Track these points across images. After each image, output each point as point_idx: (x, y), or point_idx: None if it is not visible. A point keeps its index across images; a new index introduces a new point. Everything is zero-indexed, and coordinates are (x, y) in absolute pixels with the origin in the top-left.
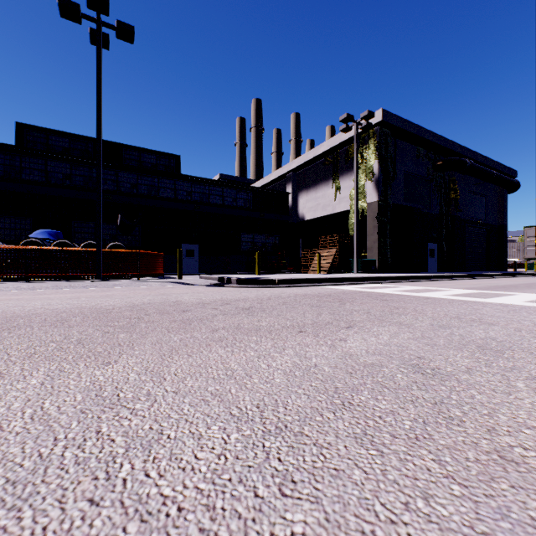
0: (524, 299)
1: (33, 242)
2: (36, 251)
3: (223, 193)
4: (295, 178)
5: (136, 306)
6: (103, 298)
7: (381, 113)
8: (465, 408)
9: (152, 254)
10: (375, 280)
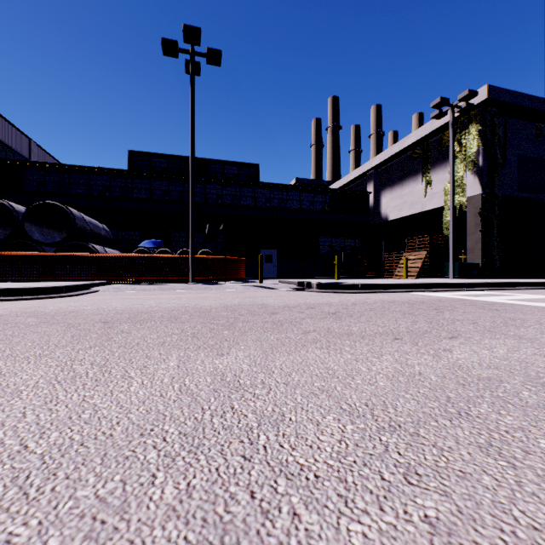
0: None
1: (142, 250)
2: (145, 258)
3: (300, 197)
4: (377, 176)
5: (229, 307)
6: (200, 299)
7: (485, 90)
8: None
9: (235, 259)
10: (478, 287)
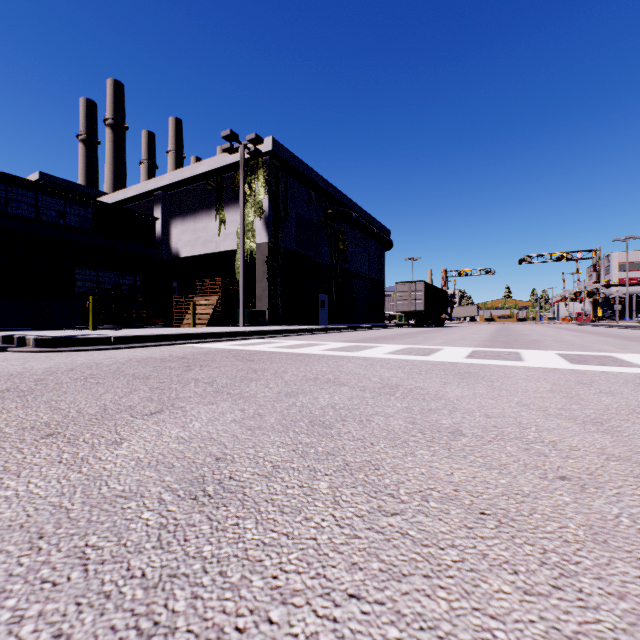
0: (385, 351)
1: None
2: None
3: (37, 200)
4: (166, 200)
5: None
6: None
7: (271, 142)
8: (206, 579)
9: None
10: (259, 335)
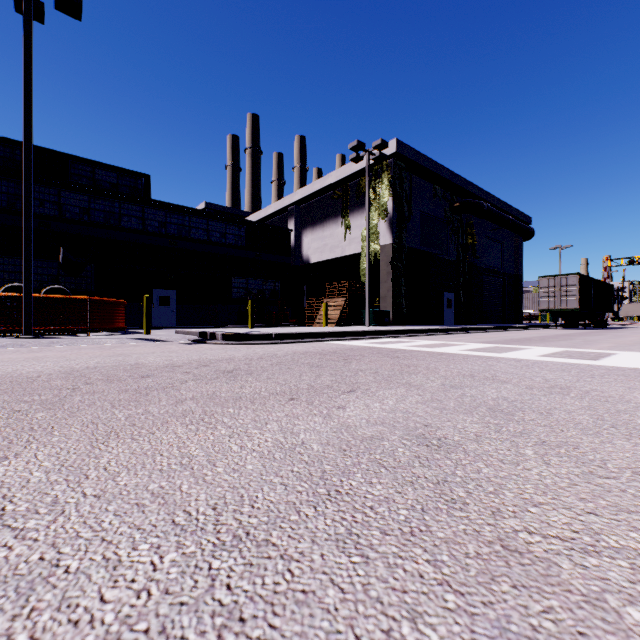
0: (537, 353)
1: None
2: None
3: (208, 226)
4: (298, 213)
5: (74, 371)
6: (28, 362)
7: (395, 144)
8: (470, 486)
9: (108, 301)
10: (388, 334)
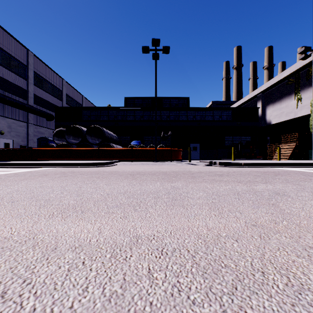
0: None
1: (132, 146)
2: (134, 150)
3: (213, 113)
4: (263, 97)
5: (174, 171)
6: (161, 168)
7: None
8: (278, 199)
9: (176, 150)
10: None
